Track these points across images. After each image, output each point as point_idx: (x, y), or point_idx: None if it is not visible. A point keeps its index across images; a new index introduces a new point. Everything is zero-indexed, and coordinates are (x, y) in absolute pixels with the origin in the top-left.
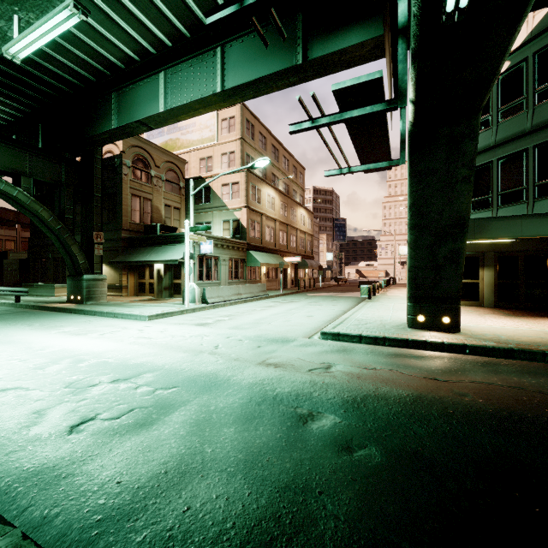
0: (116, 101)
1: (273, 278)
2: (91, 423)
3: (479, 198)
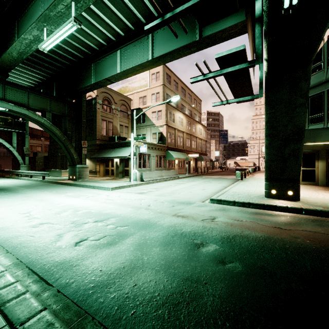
0: (94, 68)
1: (182, 167)
2: (85, 241)
3: (315, 115)
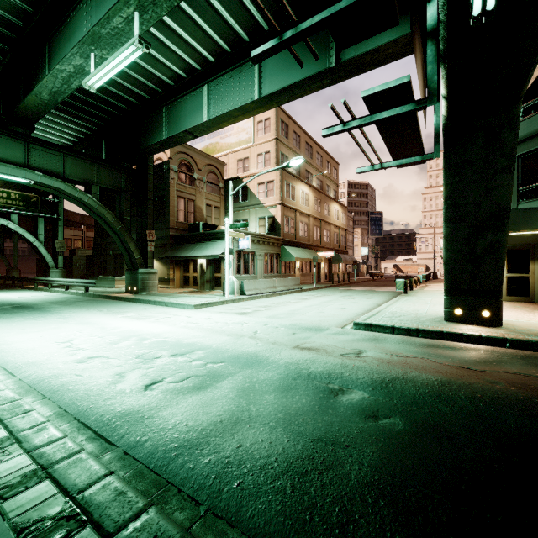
0: (166, 114)
1: (307, 272)
2: (160, 384)
3: (529, 186)
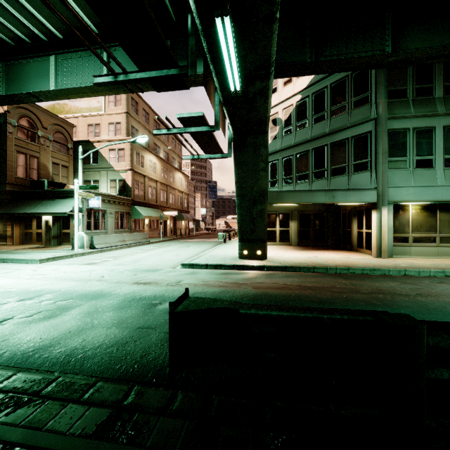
0: (4, 70)
1: (155, 228)
2: (10, 320)
3: (287, 177)
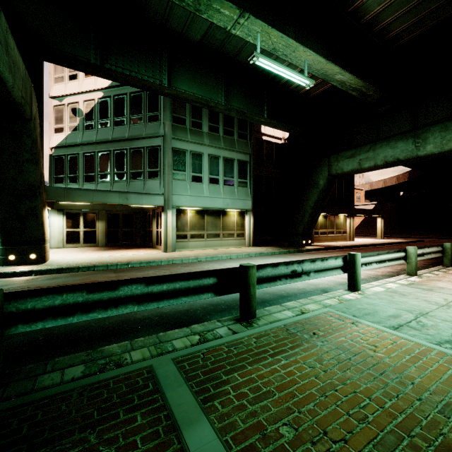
0: None
1: None
2: None
3: (89, 174)
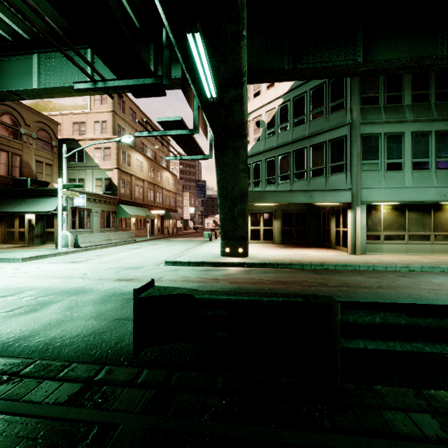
0: None
1: (142, 227)
2: None
3: (270, 177)
